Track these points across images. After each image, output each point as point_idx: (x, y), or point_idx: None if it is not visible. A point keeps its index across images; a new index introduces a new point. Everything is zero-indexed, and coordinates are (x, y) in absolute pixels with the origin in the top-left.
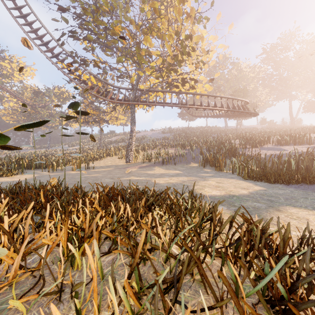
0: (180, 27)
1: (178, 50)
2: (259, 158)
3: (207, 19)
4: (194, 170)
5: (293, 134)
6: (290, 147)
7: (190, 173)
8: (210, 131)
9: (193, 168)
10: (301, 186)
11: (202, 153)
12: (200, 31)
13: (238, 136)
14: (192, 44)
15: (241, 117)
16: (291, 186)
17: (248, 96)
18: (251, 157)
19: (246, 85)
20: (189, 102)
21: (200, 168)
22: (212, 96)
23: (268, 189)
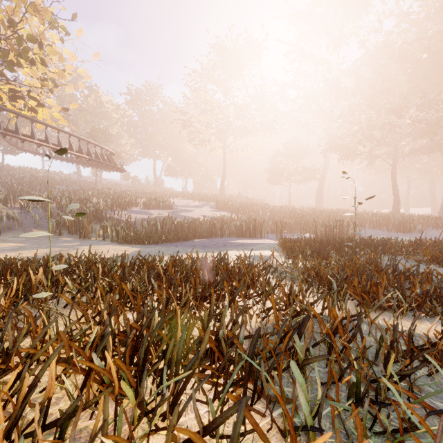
0: (15, 10)
1: (15, 51)
2: (130, 223)
3: (66, 32)
4: (44, 240)
5: (158, 198)
6: (156, 212)
7: (43, 244)
8: (53, 180)
9: (41, 237)
10: (165, 244)
11: (53, 215)
12: (52, 37)
13: (100, 193)
14: (41, 53)
15: (105, 170)
16: (159, 245)
17: (111, 142)
18: (121, 221)
19: (108, 126)
20: (5, 118)
21: (53, 237)
22: (66, 132)
23: (144, 249)
